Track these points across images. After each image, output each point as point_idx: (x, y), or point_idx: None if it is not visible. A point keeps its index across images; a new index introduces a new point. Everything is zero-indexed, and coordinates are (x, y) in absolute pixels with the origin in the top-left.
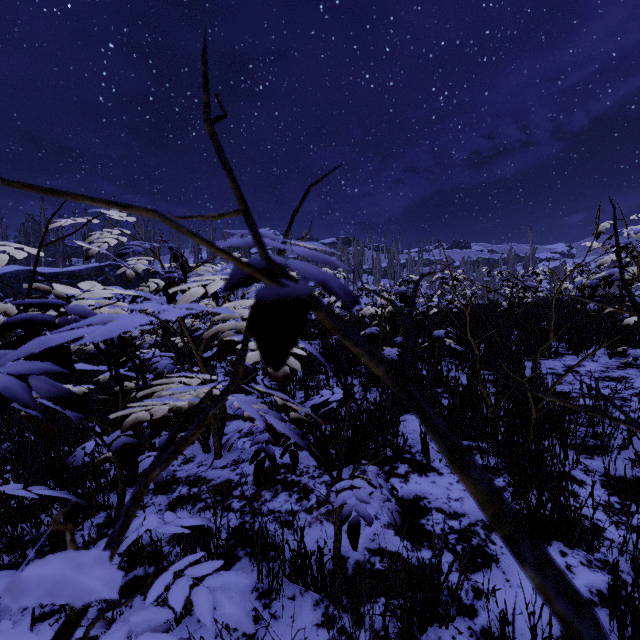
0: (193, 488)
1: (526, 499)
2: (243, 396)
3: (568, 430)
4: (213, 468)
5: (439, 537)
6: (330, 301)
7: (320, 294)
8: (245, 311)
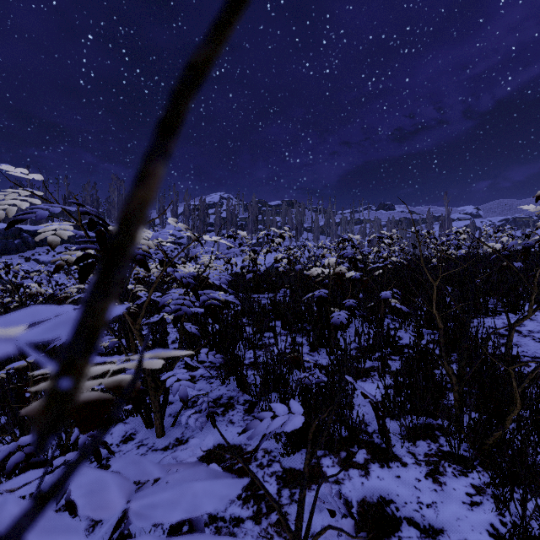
0: None
1: (525, 523)
2: None
3: None
4: (153, 450)
5: None
6: (277, 257)
7: (268, 251)
8: (109, 365)
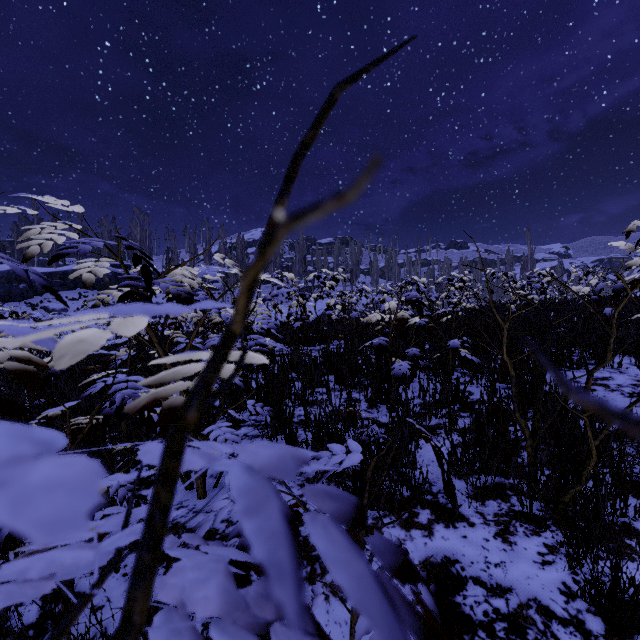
0: None
1: (597, 577)
2: (181, 577)
3: (631, 473)
4: (195, 511)
5: (483, 626)
6: (329, 304)
7: (319, 296)
8: (201, 365)
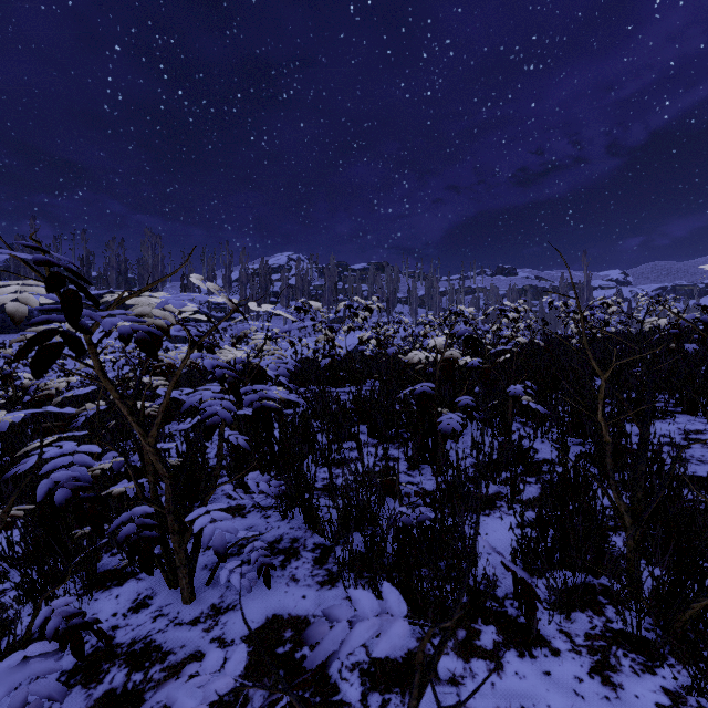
0: (135, 673)
1: None
2: None
3: None
4: (177, 623)
5: None
6: (362, 337)
7: (350, 329)
8: None
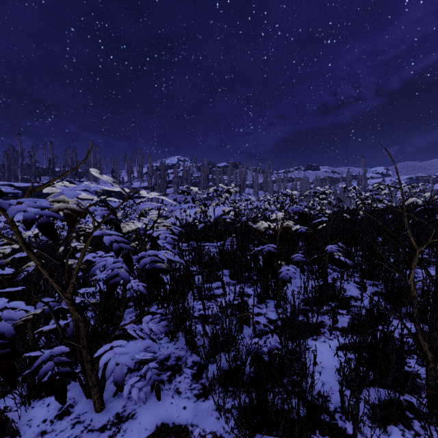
0: None
1: None
2: None
3: None
4: (89, 430)
5: None
6: (224, 210)
7: (217, 205)
8: None
